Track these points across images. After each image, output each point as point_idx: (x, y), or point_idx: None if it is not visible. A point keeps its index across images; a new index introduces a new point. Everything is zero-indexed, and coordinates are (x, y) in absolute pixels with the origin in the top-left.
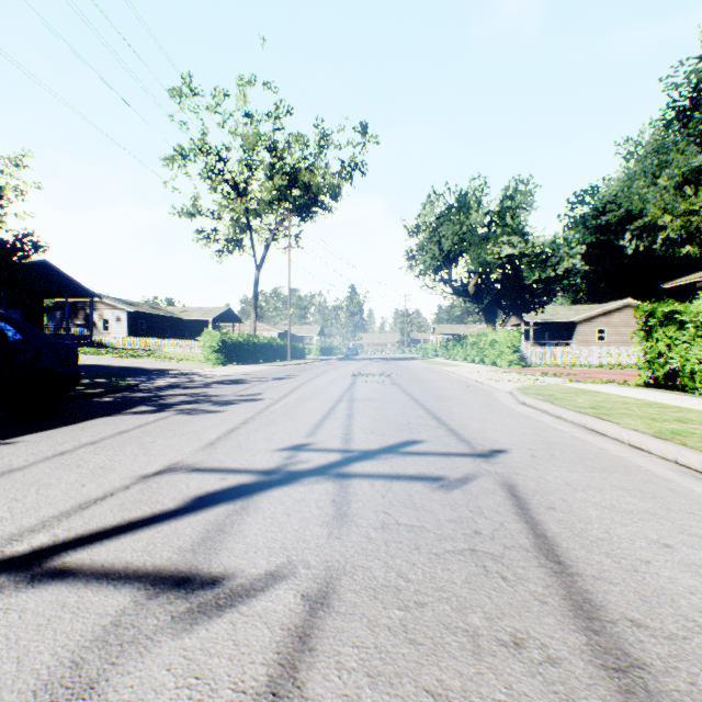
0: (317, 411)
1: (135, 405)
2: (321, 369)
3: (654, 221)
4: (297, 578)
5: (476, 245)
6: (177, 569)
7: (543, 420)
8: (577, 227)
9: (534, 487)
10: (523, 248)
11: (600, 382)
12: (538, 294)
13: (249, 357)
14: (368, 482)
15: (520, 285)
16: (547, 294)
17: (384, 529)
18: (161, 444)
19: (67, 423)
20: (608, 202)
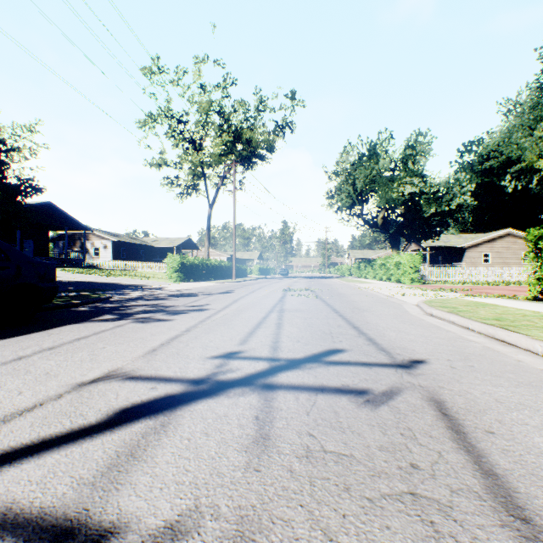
0: (251, 321)
1: (102, 314)
2: (259, 285)
3: (530, 164)
4: (201, 537)
5: (384, 185)
6: (63, 515)
7: (452, 330)
8: (465, 171)
9: (464, 404)
10: (422, 187)
11: (492, 296)
12: (434, 225)
13: (203, 275)
14: (292, 394)
15: (420, 218)
16: (442, 225)
17: (308, 458)
18: (109, 350)
19: (39, 330)
20: (491, 150)
